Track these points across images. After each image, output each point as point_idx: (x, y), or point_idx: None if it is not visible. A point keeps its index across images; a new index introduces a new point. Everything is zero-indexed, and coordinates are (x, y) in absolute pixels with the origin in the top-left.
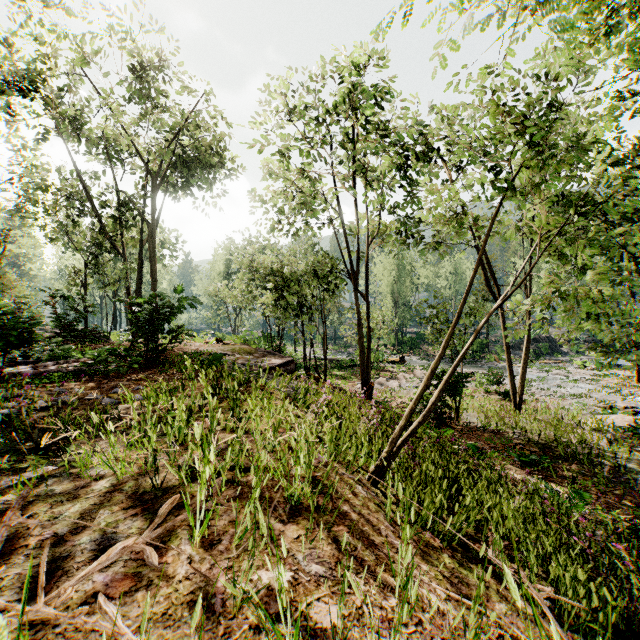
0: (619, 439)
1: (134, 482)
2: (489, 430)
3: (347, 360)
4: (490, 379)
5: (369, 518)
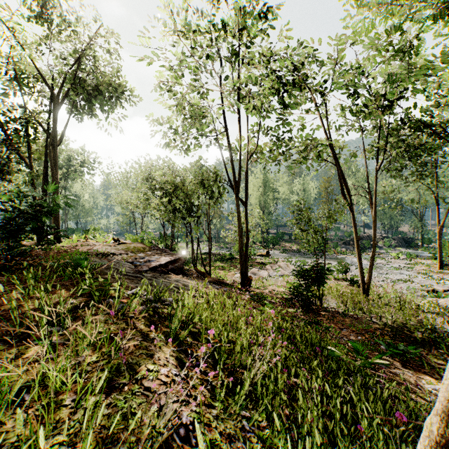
0: None
1: None
2: (348, 315)
3: (227, 254)
4: (340, 269)
5: None
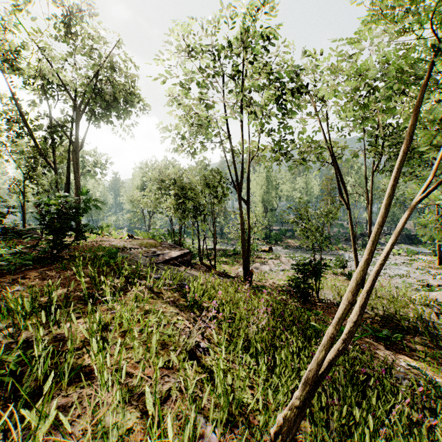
0: None
1: None
2: None
3: (231, 250)
4: (338, 264)
5: None
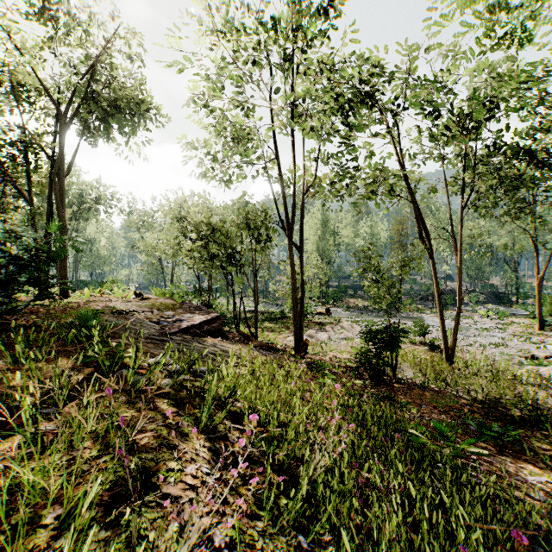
0: None
1: None
2: (428, 387)
3: (277, 312)
4: (417, 331)
5: None
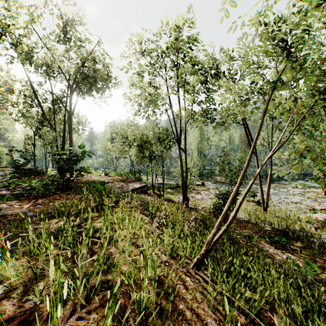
0: (321, 227)
1: (22, 288)
2: (251, 222)
3: (174, 184)
4: (250, 194)
5: (198, 312)
